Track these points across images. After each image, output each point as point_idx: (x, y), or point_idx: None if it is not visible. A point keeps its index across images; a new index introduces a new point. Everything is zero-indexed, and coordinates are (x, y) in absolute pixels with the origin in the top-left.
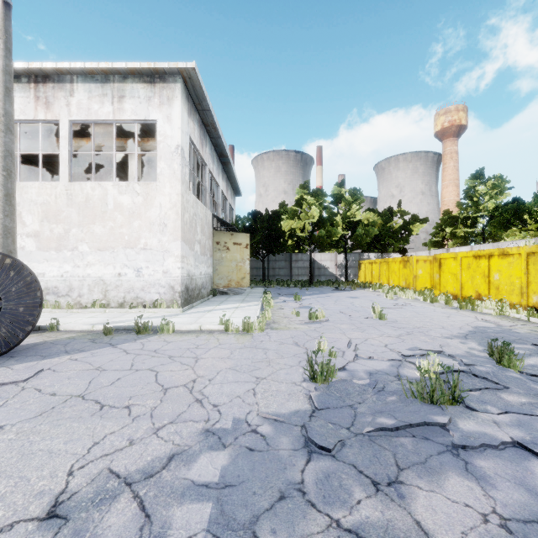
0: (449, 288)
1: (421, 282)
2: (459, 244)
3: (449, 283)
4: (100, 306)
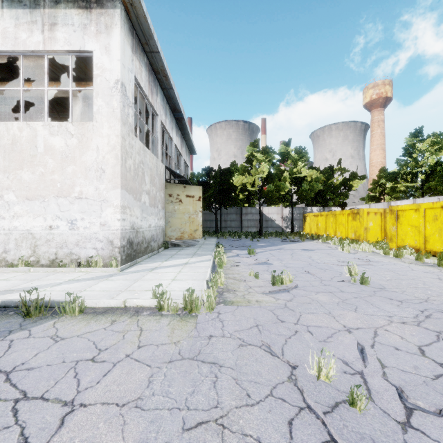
0: (408, 241)
1: (372, 234)
2: (395, 198)
3: (408, 236)
4: (26, 264)
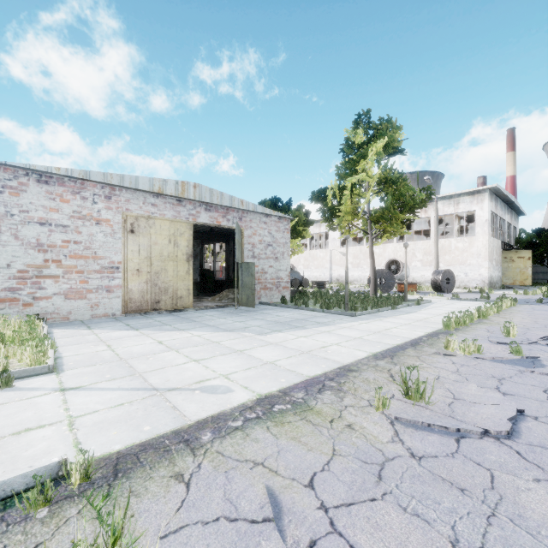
0: None
1: None
2: None
3: None
4: None
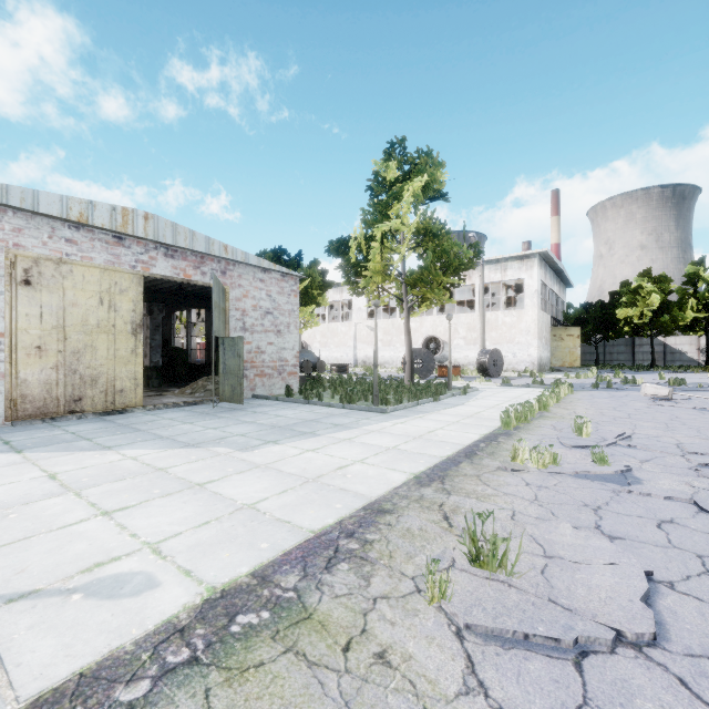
0: None
1: None
2: None
3: None
4: None
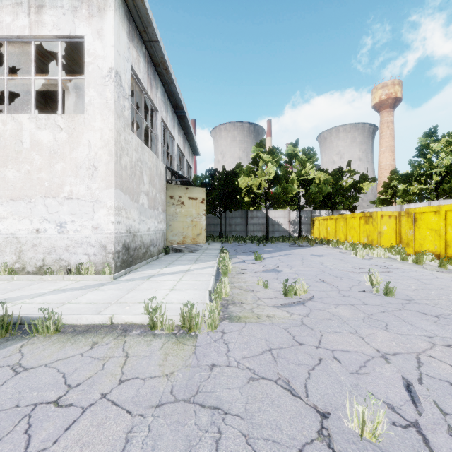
0: (427, 246)
1: (386, 239)
2: (407, 201)
3: (427, 240)
4: (9, 271)
